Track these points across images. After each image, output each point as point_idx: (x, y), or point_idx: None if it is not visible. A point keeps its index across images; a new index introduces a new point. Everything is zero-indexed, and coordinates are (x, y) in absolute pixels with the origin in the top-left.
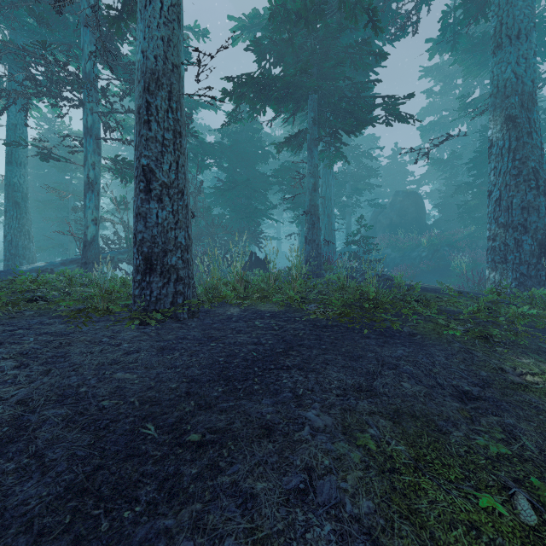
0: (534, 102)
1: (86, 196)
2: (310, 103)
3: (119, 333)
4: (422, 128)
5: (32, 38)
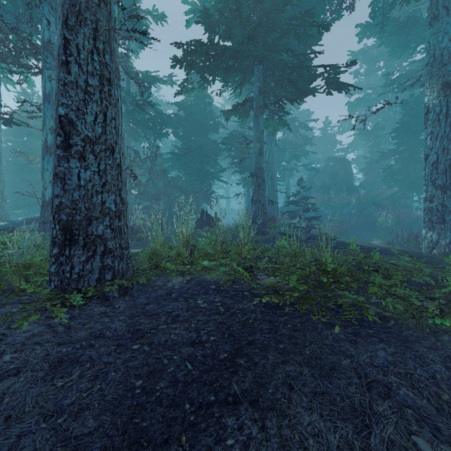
0: None
1: (44, 159)
2: (256, 74)
3: (15, 330)
4: (350, 104)
5: (4, 17)
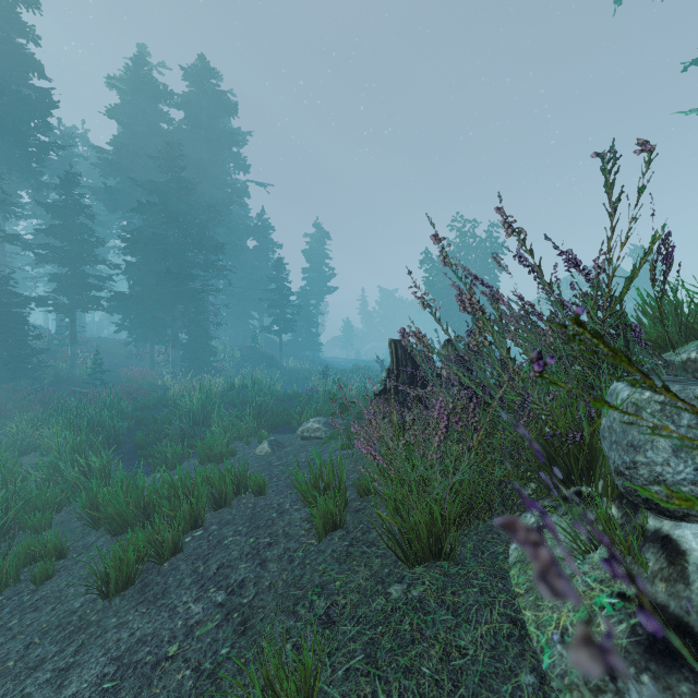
0: None
1: None
2: None
3: None
4: None
5: None
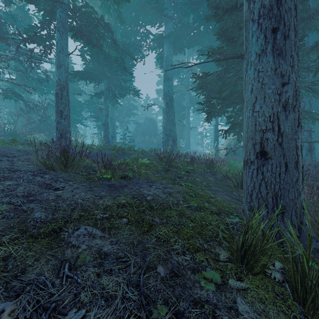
0: (173, 99)
1: None
2: (105, 81)
3: None
4: (157, 90)
5: None
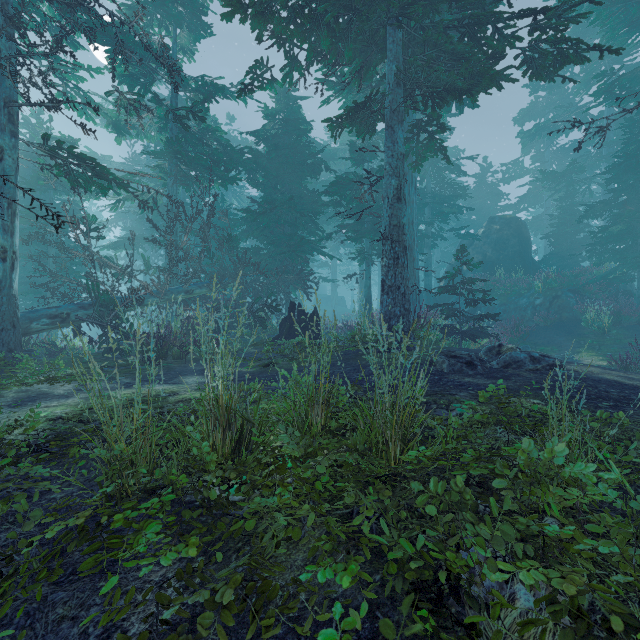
0: None
1: None
2: (391, 48)
3: None
4: (524, 134)
5: None
